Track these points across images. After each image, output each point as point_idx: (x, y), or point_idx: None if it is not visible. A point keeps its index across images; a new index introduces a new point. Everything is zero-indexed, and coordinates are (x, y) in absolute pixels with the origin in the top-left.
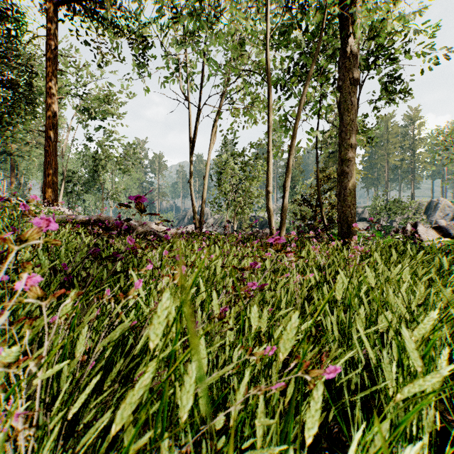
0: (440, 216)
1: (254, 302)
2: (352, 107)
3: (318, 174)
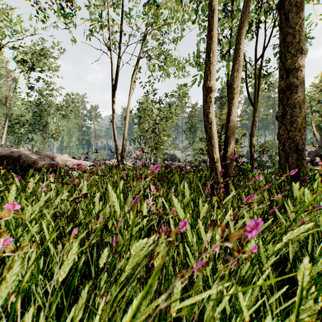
0: None
1: None
2: (301, 2)
3: None
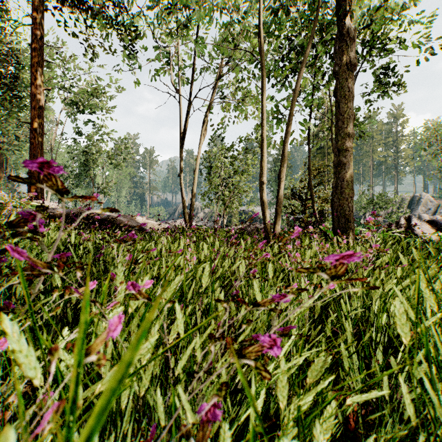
0: (423, 211)
1: (252, 319)
2: (349, 94)
3: (309, 167)
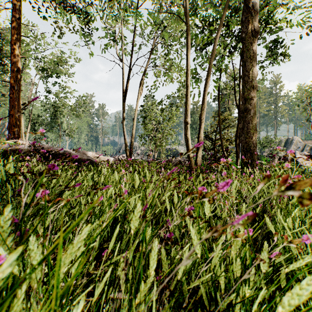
0: (294, 148)
1: None
2: (254, 55)
3: (219, 115)
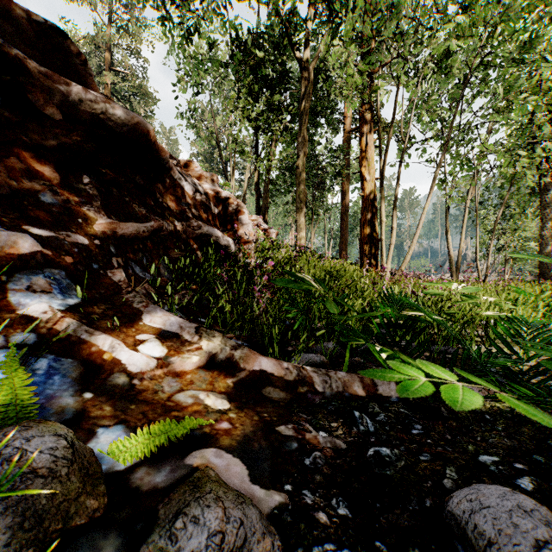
0: None
1: None
2: (545, 205)
3: None
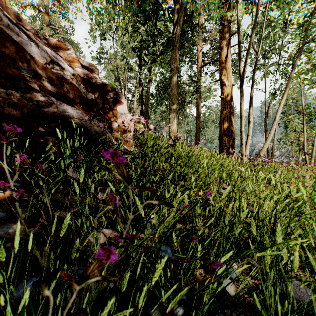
0: None
1: None
2: None
3: None
